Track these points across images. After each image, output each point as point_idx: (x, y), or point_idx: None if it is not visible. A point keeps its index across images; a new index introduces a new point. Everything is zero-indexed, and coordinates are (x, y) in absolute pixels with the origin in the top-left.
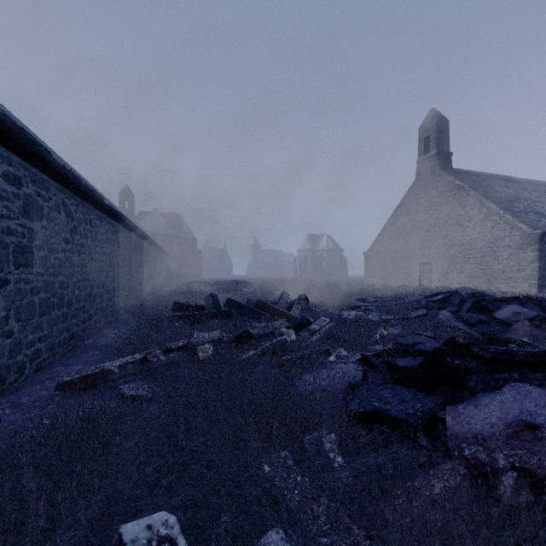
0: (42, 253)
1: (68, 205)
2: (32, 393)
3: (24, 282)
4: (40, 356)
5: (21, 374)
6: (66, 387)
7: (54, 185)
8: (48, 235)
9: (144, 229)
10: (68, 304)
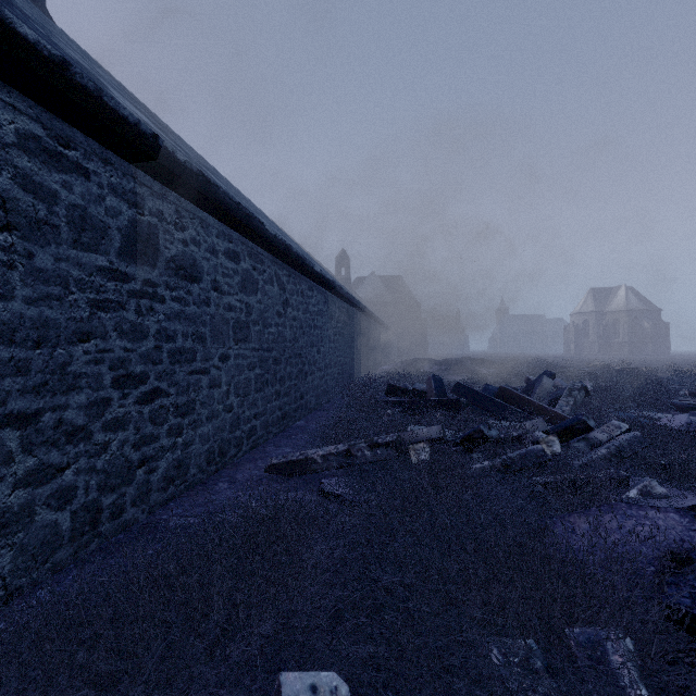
0: (257, 328)
1: (281, 276)
2: (246, 471)
3: (242, 358)
4: (255, 433)
5: (240, 449)
6: (274, 470)
7: (268, 257)
8: (262, 310)
9: (361, 297)
10: (281, 381)
